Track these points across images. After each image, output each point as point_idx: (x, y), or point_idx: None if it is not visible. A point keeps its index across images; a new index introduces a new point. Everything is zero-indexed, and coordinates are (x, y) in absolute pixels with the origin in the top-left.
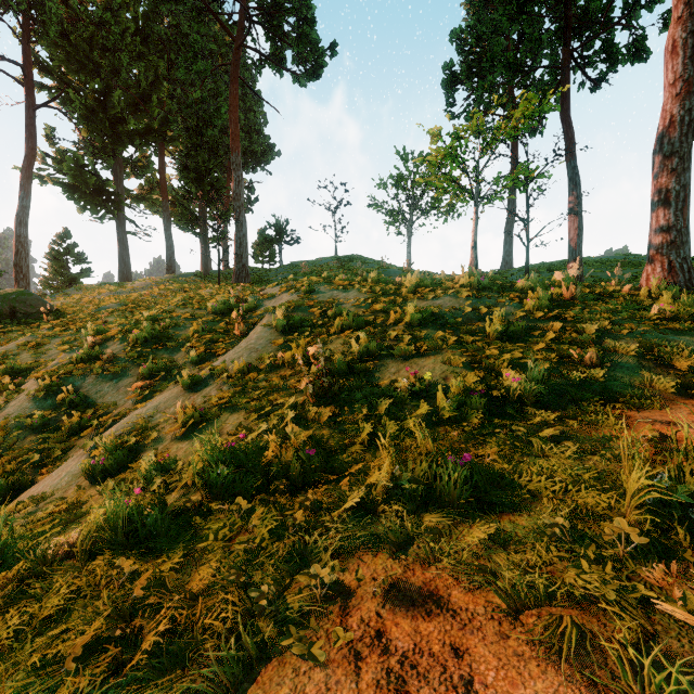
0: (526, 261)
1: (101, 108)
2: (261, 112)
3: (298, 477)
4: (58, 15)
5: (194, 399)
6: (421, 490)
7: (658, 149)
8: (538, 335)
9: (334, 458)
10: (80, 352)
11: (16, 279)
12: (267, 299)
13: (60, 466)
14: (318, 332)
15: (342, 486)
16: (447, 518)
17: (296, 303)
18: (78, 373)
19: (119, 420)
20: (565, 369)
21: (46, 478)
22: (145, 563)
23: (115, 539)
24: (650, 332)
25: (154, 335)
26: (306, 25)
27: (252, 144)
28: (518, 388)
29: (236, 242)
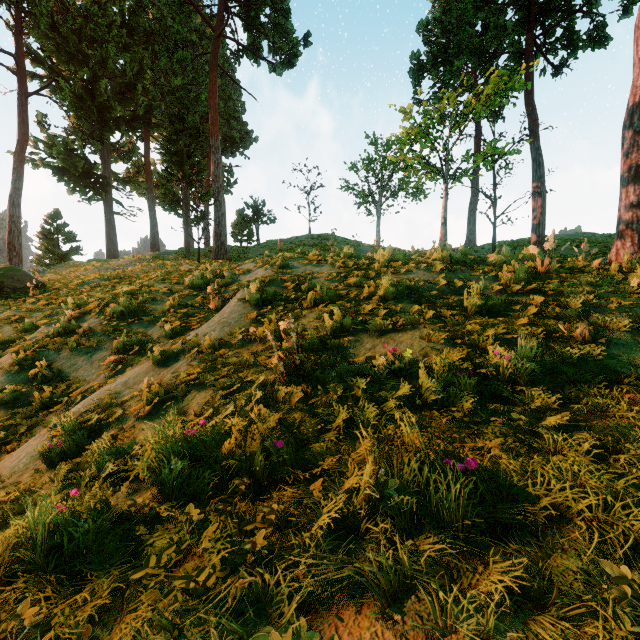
0: (493, 238)
1: (89, 96)
2: (240, 101)
3: (263, 476)
4: (47, 8)
5: (164, 375)
6: (413, 505)
7: (628, 124)
8: (518, 309)
9: (305, 449)
10: (57, 326)
11: (9, 256)
12: (242, 274)
13: (21, 446)
14: (291, 306)
15: (314, 491)
16: (452, 550)
17: (270, 277)
18: (53, 347)
19: (90, 395)
20: (556, 346)
21: (6, 459)
22: (62, 602)
23: (33, 562)
24: (637, 306)
25: (131, 309)
26: (281, 16)
27: (231, 130)
28: (510, 368)
29: (215, 221)
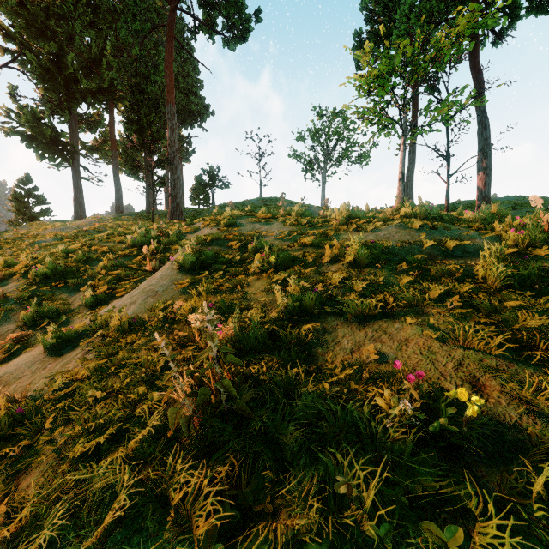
0: (446, 197)
1: (56, 69)
2: (199, 80)
3: None
4: None
5: (48, 371)
6: None
7: None
8: None
9: None
10: None
11: None
12: (189, 233)
13: None
14: (233, 270)
15: None
16: None
17: (213, 235)
18: None
19: None
20: None
21: None
22: None
23: None
24: None
25: (58, 271)
26: None
27: (189, 104)
28: None
29: (171, 183)
